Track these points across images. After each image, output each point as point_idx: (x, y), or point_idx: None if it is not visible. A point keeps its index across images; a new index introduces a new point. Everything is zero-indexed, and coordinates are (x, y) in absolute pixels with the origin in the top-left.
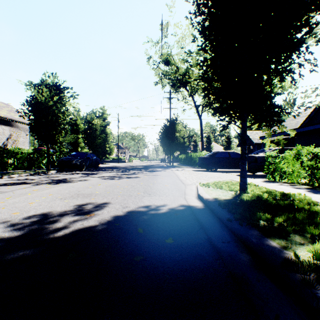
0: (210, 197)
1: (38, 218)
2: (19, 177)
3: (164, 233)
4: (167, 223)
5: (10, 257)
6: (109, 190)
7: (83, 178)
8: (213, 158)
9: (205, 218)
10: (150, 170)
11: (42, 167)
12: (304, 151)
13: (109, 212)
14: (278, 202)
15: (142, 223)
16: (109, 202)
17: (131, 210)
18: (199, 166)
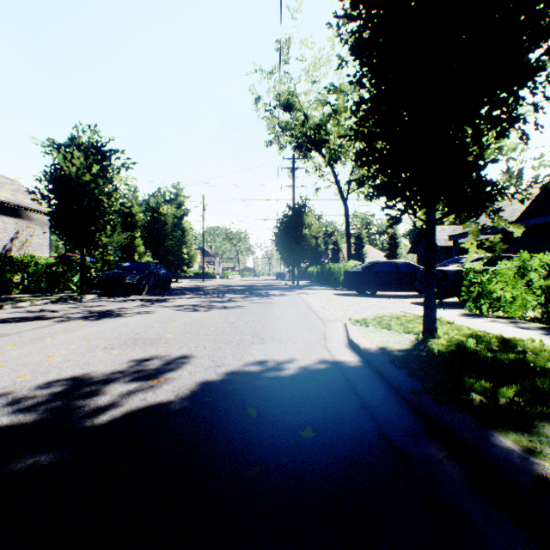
0: (372, 345)
1: (63, 387)
2: (31, 307)
3: (297, 418)
4: (300, 396)
5: (10, 469)
6: (191, 331)
7: (144, 309)
8: (370, 273)
9: (367, 386)
10: (260, 293)
11: (72, 289)
12: (535, 262)
13: (193, 374)
14: (497, 356)
15: (254, 397)
16: (192, 355)
17: (232, 370)
18: (345, 287)
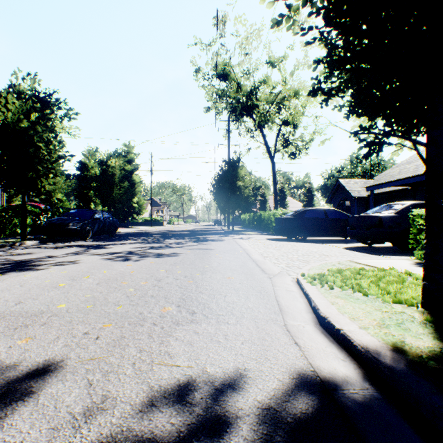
0: (372, 338)
1: None
2: None
3: None
4: None
5: None
6: (98, 295)
7: (70, 258)
8: (301, 220)
9: None
10: (199, 238)
11: (19, 234)
12: None
13: None
14: None
15: None
16: (60, 364)
17: (111, 434)
18: (278, 233)
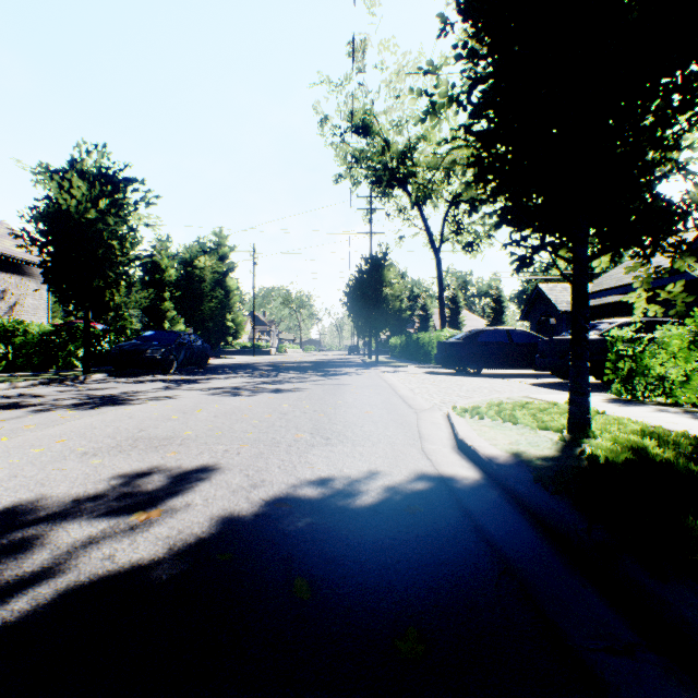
0: (496, 450)
1: None
2: (9, 391)
3: (386, 602)
4: (389, 548)
5: None
6: (222, 425)
7: (165, 393)
8: (473, 345)
9: (502, 525)
10: (327, 372)
11: (75, 366)
12: None
13: (209, 502)
14: None
15: (308, 551)
16: (216, 466)
17: (276, 493)
18: (440, 364)
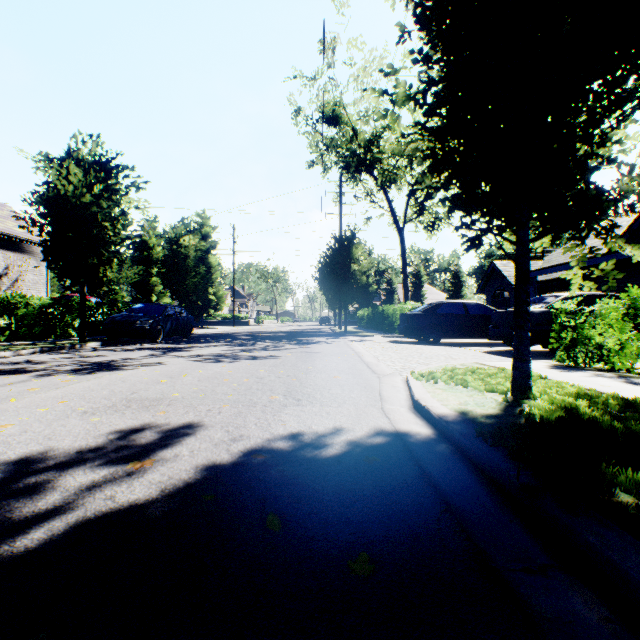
0: (446, 409)
1: None
2: (13, 358)
3: (344, 533)
4: (349, 491)
5: None
6: (205, 388)
7: (153, 360)
8: (432, 316)
9: (447, 472)
10: (300, 341)
11: (72, 335)
12: None
13: (195, 453)
14: (627, 427)
15: (280, 493)
16: (200, 423)
17: (252, 446)
18: (403, 333)
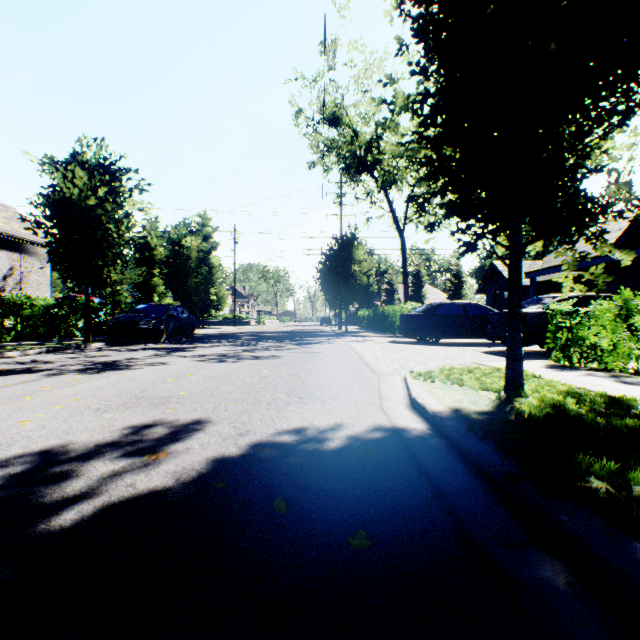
0: (441, 406)
1: (25, 466)
2: (21, 357)
3: (344, 515)
4: (348, 479)
5: None
6: (211, 387)
7: (158, 360)
8: (432, 317)
9: (439, 464)
10: (301, 341)
11: (76, 336)
12: None
13: (205, 446)
14: (610, 422)
15: (285, 481)
16: (208, 419)
17: (259, 440)
18: (403, 334)
